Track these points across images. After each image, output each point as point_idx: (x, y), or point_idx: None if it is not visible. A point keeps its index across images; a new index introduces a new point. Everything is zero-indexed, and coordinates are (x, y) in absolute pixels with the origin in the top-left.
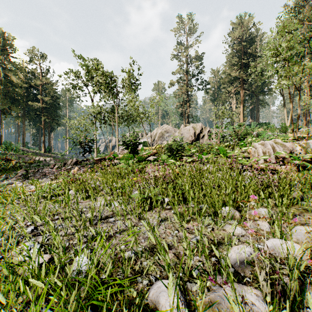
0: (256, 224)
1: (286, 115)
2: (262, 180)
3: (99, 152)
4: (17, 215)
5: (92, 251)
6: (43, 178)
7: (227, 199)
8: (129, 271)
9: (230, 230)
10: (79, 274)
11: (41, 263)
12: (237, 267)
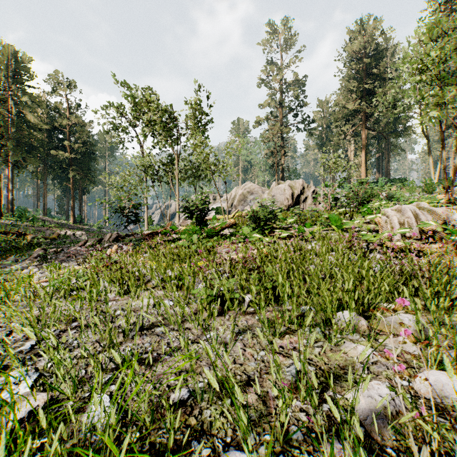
0: (396, 342)
1: (432, 167)
2: (401, 267)
3: (151, 223)
4: (16, 320)
5: (122, 388)
6: (68, 261)
7: (347, 298)
8: (172, 440)
9: (352, 352)
10: (93, 433)
11: (30, 409)
12: (369, 425)
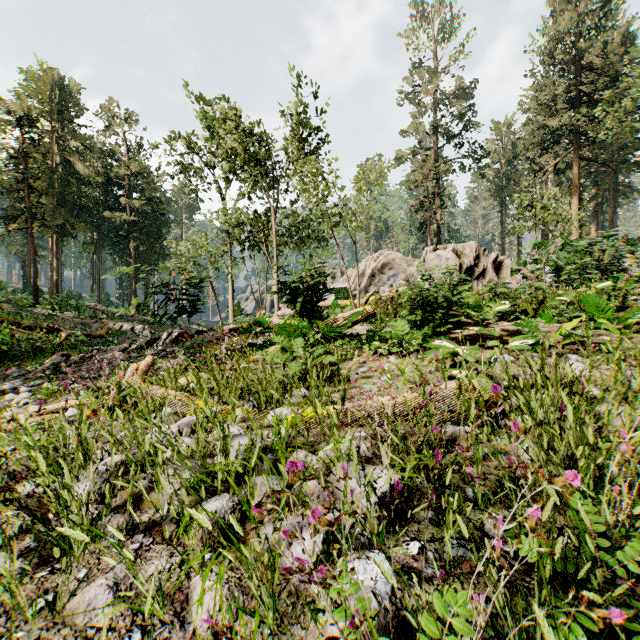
0: None
1: None
2: None
3: (240, 313)
4: None
5: None
6: (87, 378)
7: None
8: None
9: None
10: None
11: None
12: None
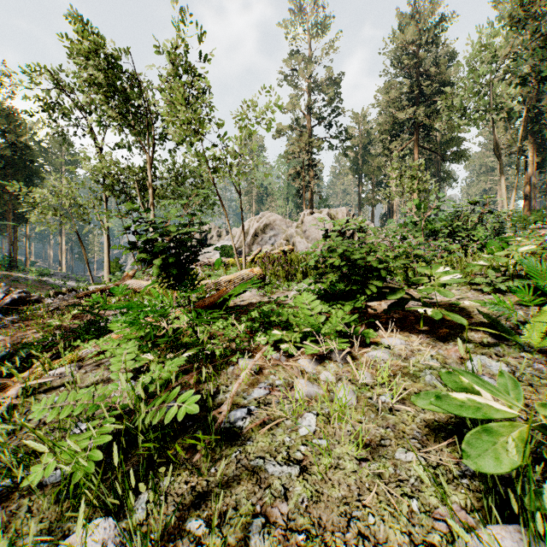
0: None
1: (505, 198)
2: None
3: (118, 270)
4: None
5: None
6: None
7: None
8: None
9: None
10: None
11: None
12: None
